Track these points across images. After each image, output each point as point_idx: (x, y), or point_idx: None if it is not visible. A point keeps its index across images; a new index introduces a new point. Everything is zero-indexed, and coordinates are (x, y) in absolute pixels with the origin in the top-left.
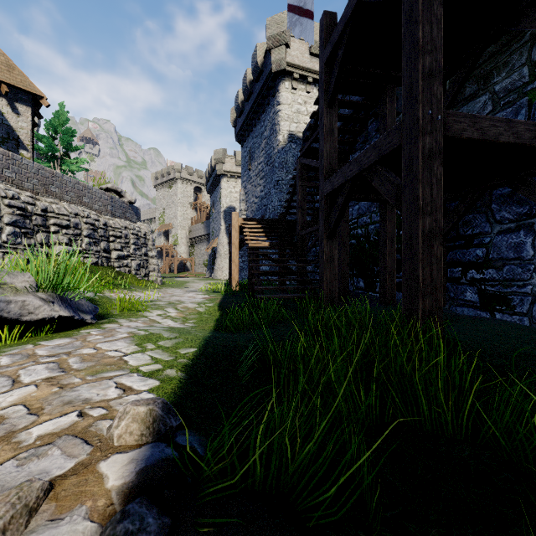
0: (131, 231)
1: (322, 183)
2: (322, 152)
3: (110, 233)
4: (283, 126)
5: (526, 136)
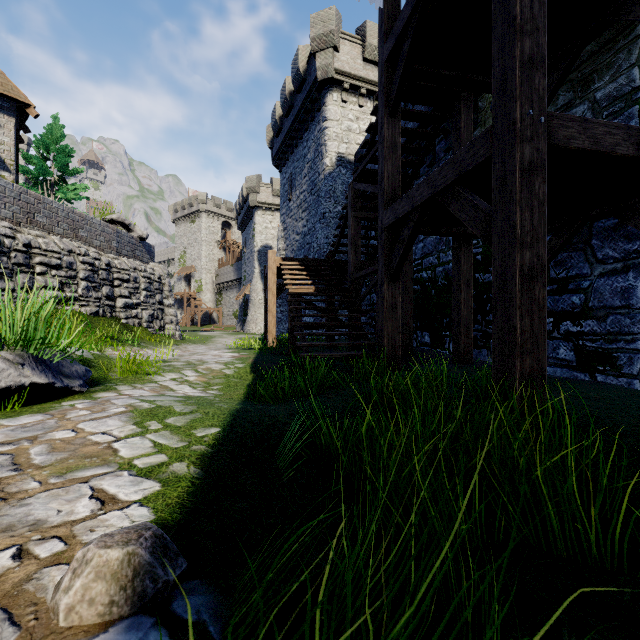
0: (141, 273)
1: (383, 212)
2: (383, 173)
3: (114, 275)
4: (330, 146)
5: None
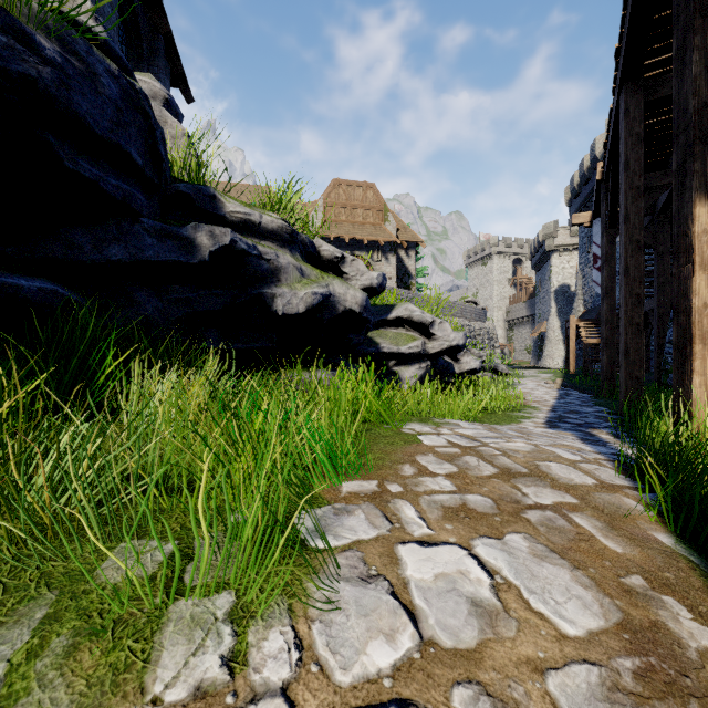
0: (485, 330)
1: None
2: None
3: (475, 333)
4: None
5: None
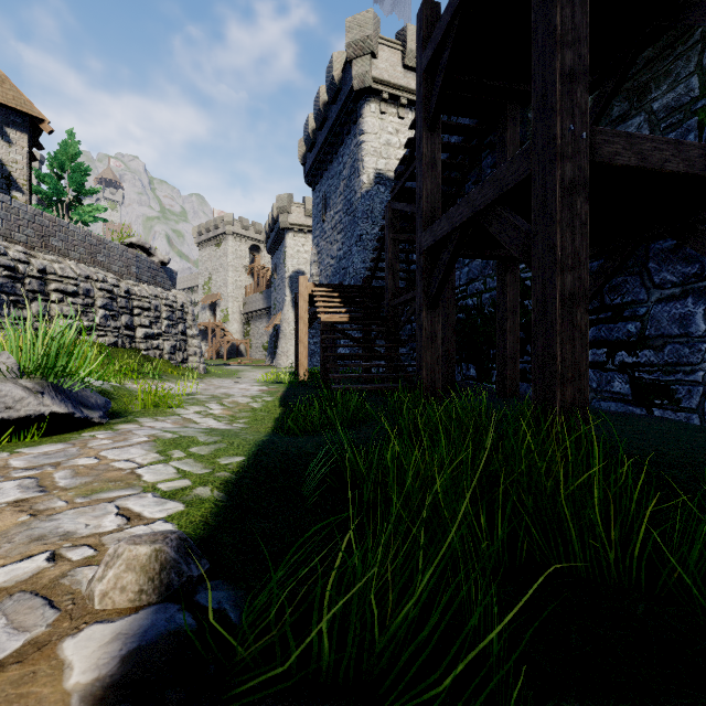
0: (163, 301)
1: (421, 234)
2: (421, 192)
3: (134, 303)
4: (368, 162)
5: (701, 165)
